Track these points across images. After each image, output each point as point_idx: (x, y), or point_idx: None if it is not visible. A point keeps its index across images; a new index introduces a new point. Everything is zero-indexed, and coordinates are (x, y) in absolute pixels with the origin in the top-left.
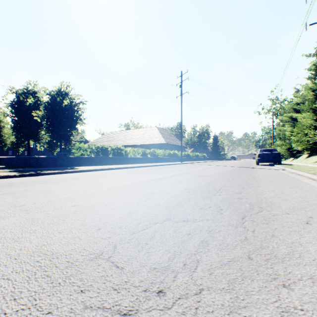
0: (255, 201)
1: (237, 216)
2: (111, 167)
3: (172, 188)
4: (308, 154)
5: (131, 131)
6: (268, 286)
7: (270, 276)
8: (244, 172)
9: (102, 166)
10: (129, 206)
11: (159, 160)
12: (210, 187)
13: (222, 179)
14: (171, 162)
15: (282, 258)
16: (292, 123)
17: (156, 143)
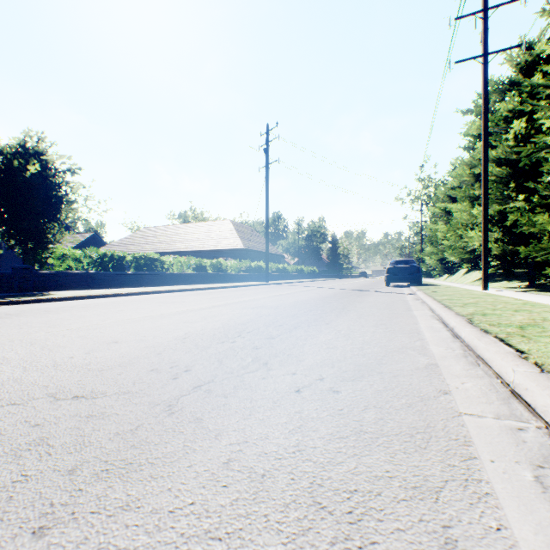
0: (277, 351)
1: (197, 382)
2: (118, 292)
3: (167, 331)
4: (468, 269)
5: (185, 225)
6: (3, 533)
7: (46, 509)
8: (345, 299)
9: (105, 290)
10: (16, 370)
11: (228, 278)
12: (240, 328)
13: (286, 312)
14: (251, 281)
15: (136, 466)
16: (447, 218)
17: (227, 248)
